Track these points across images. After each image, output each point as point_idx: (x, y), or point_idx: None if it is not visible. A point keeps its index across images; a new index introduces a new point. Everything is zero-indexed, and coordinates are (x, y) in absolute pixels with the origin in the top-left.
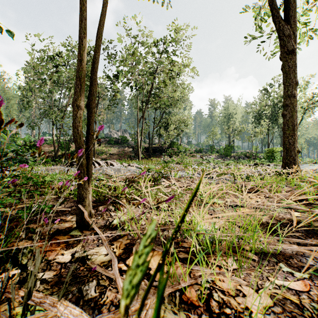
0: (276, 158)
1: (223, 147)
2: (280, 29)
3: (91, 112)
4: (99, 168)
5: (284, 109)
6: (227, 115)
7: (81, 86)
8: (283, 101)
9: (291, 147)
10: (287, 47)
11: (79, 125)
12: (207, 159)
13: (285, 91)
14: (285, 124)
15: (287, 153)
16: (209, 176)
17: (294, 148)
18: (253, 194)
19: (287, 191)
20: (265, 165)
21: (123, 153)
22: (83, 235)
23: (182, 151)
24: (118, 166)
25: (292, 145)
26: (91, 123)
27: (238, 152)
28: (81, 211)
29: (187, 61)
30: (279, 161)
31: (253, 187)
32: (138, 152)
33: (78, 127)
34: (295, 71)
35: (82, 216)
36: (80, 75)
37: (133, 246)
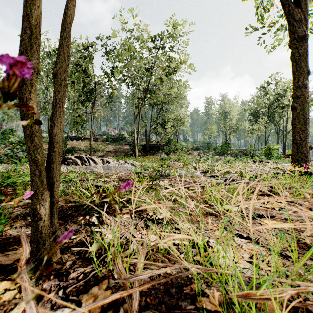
0: (273, 155)
1: (220, 145)
2: (289, 13)
3: (59, 85)
4: (94, 166)
5: (294, 101)
6: (224, 113)
7: (31, 32)
8: (292, 92)
9: (302, 143)
10: (298, 33)
11: (28, 98)
12: (204, 156)
13: (295, 82)
14: (295, 118)
15: (298, 149)
16: (211, 175)
17: (305, 144)
18: (270, 197)
19: (308, 193)
20: (264, 162)
21: (120, 150)
22: (35, 279)
23: (179, 148)
24: (114, 163)
25: (303, 141)
26: (58, 101)
27: (234, 150)
28: (37, 236)
29: (185, 57)
30: (277, 159)
31: (268, 188)
32: (135, 149)
33: (28, 101)
34: (306, 60)
35: (39, 243)
36: (27, 11)
37: (115, 309)
